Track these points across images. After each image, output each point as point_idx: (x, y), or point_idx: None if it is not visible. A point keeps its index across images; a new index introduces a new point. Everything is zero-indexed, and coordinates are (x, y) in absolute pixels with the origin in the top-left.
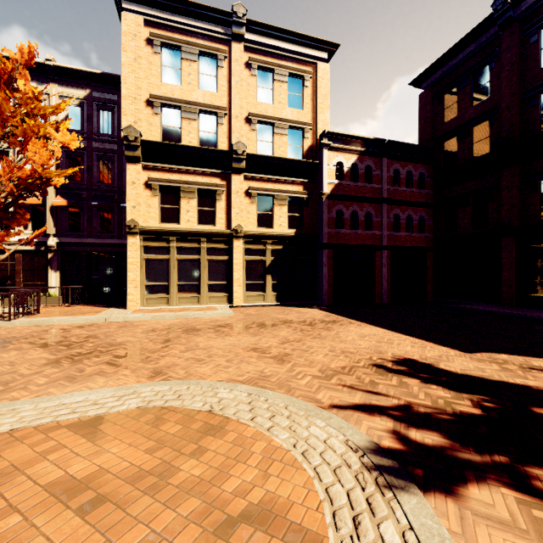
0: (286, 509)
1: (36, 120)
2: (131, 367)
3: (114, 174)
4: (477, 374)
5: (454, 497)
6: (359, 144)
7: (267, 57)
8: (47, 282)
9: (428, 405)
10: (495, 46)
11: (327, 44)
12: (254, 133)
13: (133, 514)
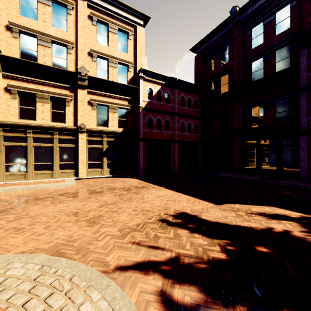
0: None
1: None
2: None
3: None
4: (223, 221)
5: None
6: (162, 79)
7: (104, 15)
8: None
9: (191, 254)
10: (231, 34)
11: (143, 15)
12: (95, 63)
13: None
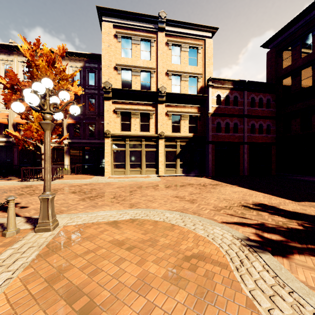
0: (209, 256)
1: (63, 81)
2: (119, 203)
3: (95, 106)
4: (301, 212)
5: (286, 258)
6: (230, 84)
7: (177, 38)
8: (64, 163)
9: (273, 224)
10: None
11: (211, 28)
12: (170, 81)
13: (147, 252)
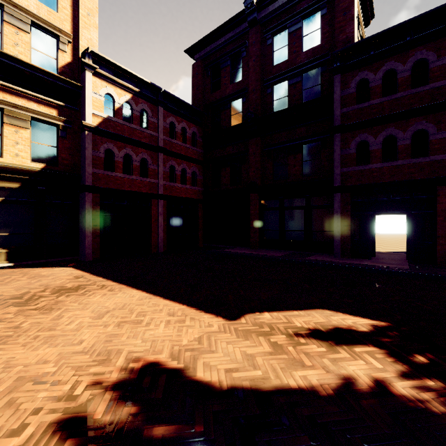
0: None
1: None
2: None
3: None
4: (248, 379)
5: None
6: (133, 83)
7: None
8: None
9: None
10: (246, 39)
11: None
12: None
13: None
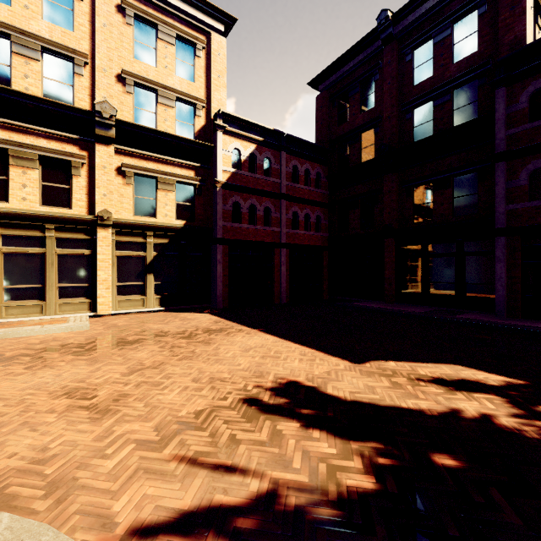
0: None
1: None
2: None
3: None
4: (367, 398)
5: None
6: (258, 133)
7: (148, 7)
8: None
9: (303, 483)
10: (379, 59)
11: (223, 14)
12: (130, 97)
13: None
